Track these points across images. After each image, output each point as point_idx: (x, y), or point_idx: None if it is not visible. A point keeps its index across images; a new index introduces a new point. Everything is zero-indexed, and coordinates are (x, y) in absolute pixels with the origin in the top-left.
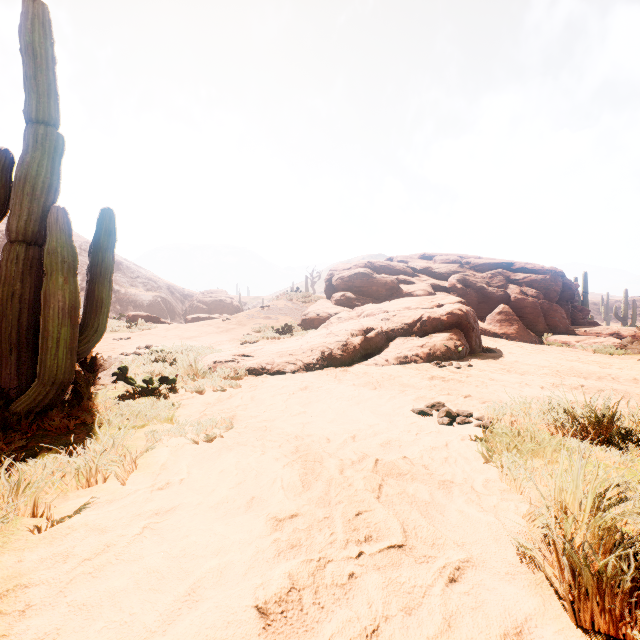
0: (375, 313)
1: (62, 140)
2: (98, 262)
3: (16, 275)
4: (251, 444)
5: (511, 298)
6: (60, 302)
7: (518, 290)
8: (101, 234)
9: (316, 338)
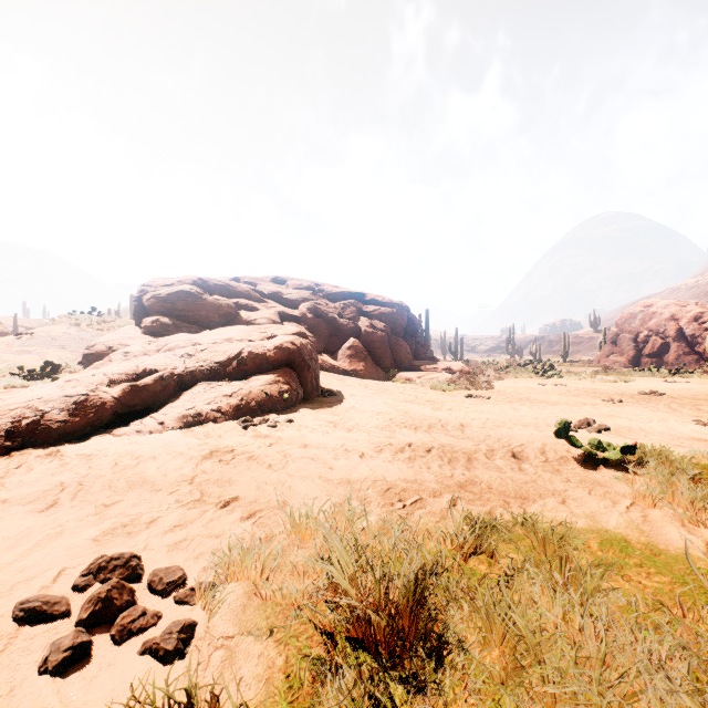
0: (181, 346)
1: None
2: None
3: None
4: None
5: (362, 331)
6: None
7: (369, 323)
8: None
9: (50, 388)
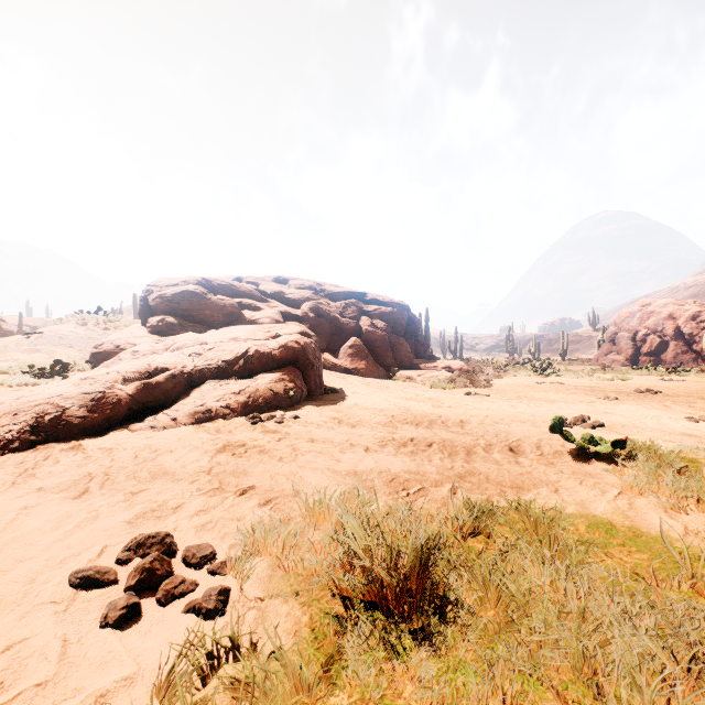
0: (188, 345)
1: None
2: None
3: None
4: None
5: (363, 330)
6: None
7: (370, 322)
8: None
9: (66, 386)
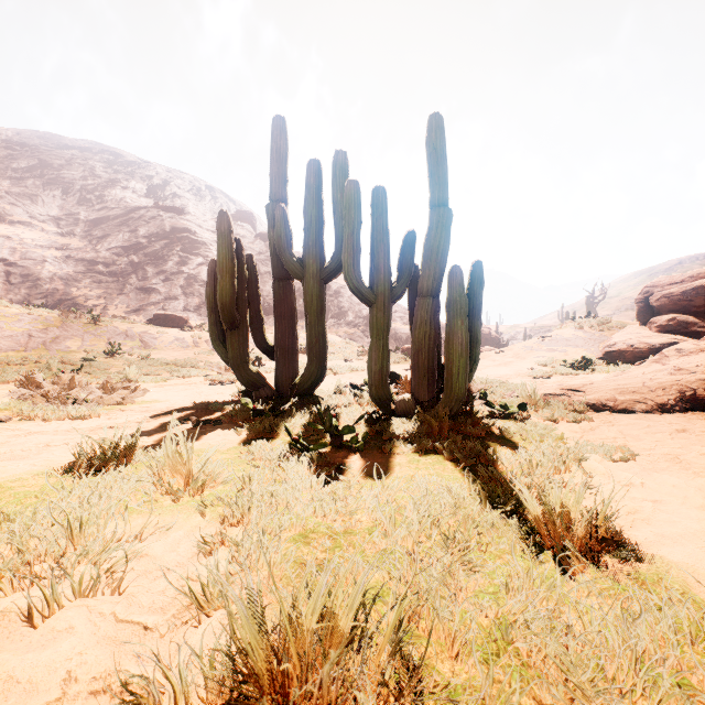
0: None
1: (451, 215)
2: (473, 306)
3: (427, 320)
4: (677, 471)
5: None
6: (459, 339)
7: None
8: (474, 283)
9: (653, 375)
